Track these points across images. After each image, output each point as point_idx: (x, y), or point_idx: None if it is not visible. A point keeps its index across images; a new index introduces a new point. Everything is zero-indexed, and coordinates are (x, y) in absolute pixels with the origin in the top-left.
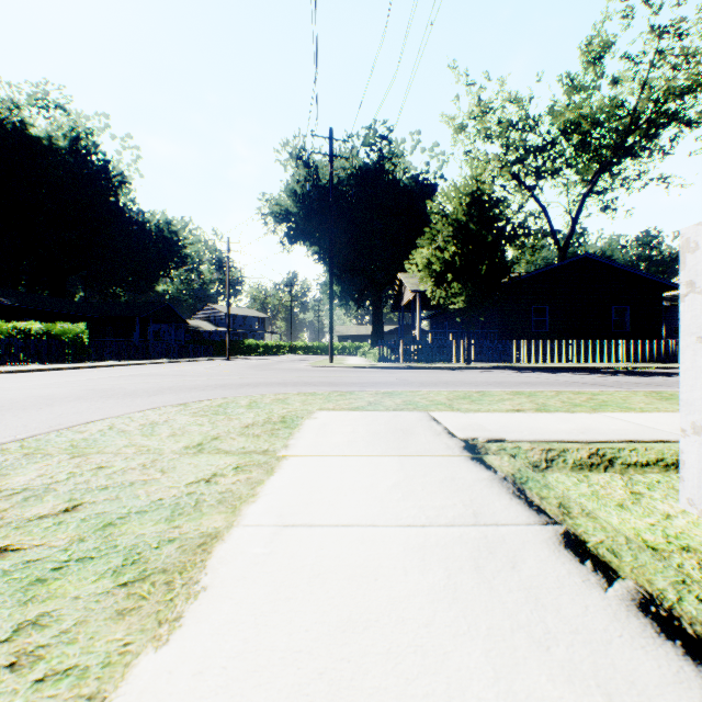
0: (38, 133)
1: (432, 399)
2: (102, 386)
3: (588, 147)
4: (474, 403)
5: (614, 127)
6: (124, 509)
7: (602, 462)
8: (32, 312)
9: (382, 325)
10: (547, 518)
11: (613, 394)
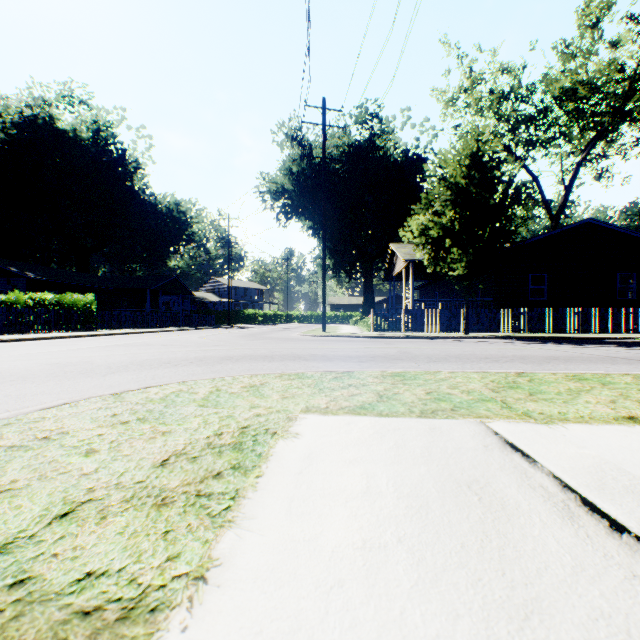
0: (65, 126)
1: (467, 389)
2: (71, 359)
3: (585, 113)
4: (537, 398)
5: (614, 91)
6: None
7: None
8: (55, 284)
9: (372, 295)
10: None
11: None
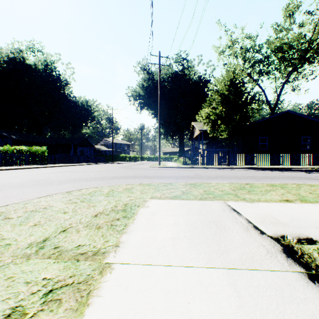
0: (30, 63)
1: (222, 190)
2: (40, 178)
3: (286, 58)
4: (251, 193)
5: (300, 48)
6: None
7: None
8: (26, 142)
9: (183, 147)
10: None
11: None
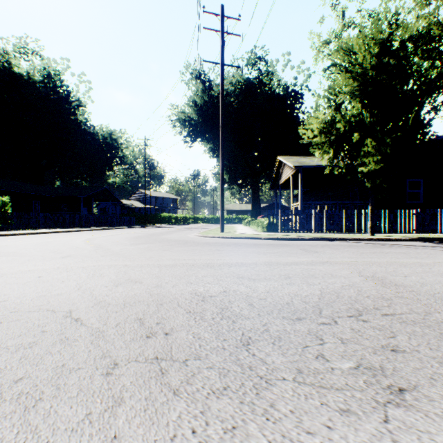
0: (20, 70)
1: None
2: None
3: (438, 49)
4: None
5: None
6: None
7: None
8: (0, 192)
9: (259, 202)
10: None
11: None
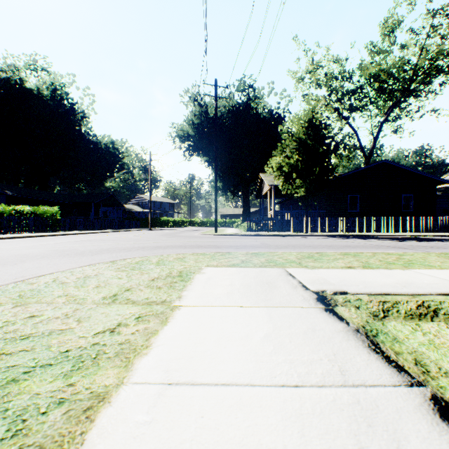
0: (31, 86)
1: (286, 258)
2: (63, 248)
3: (385, 90)
4: (316, 261)
5: (402, 77)
6: (32, 362)
7: (428, 312)
8: (26, 199)
9: (249, 207)
10: (409, 377)
11: (414, 254)
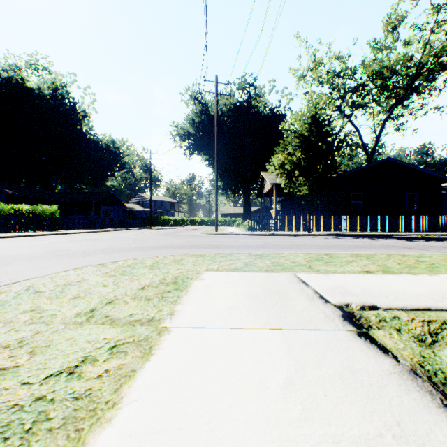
0: (32, 85)
1: (294, 261)
2: (56, 248)
3: (388, 87)
4: (328, 264)
5: (406, 74)
6: None
7: None
8: (26, 198)
9: (250, 206)
10: None
11: (432, 256)
